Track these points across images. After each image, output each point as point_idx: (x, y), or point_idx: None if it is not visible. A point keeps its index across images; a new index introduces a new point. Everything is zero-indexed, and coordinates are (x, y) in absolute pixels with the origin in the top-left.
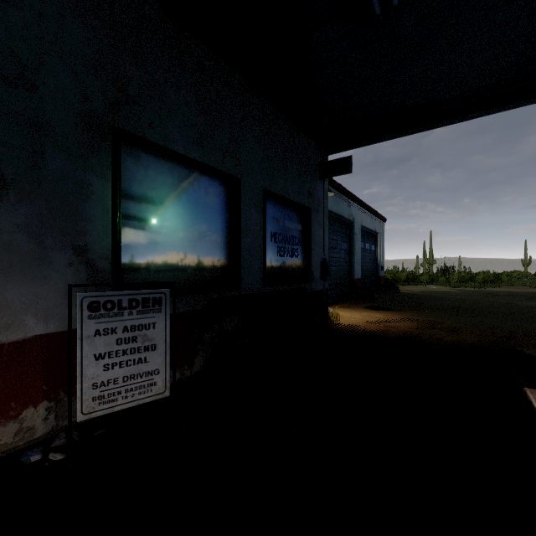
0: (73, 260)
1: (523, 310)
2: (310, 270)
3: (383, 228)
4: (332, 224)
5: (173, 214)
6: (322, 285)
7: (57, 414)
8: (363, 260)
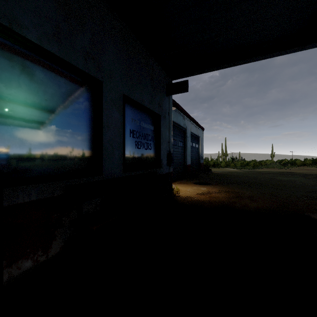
0: None
1: (283, 182)
2: (159, 159)
3: (202, 134)
4: (173, 130)
5: (25, 102)
6: (167, 169)
7: None
8: (192, 153)
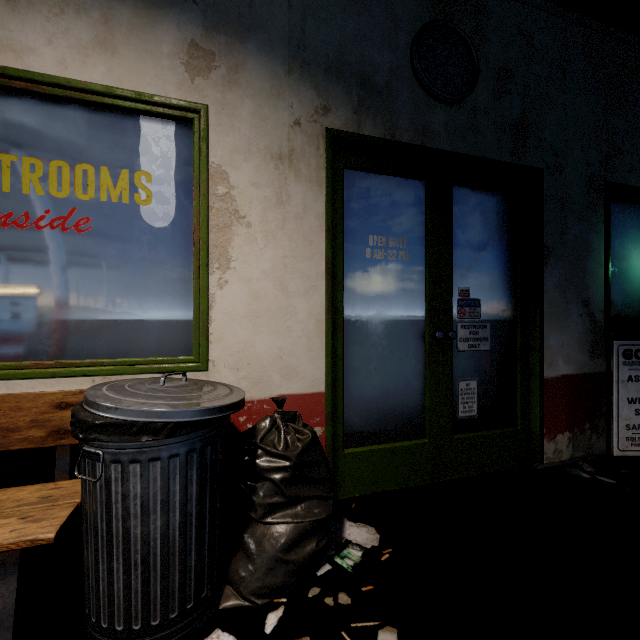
0: (581, 311)
1: None
2: None
3: None
4: None
5: None
6: None
7: (573, 445)
8: None
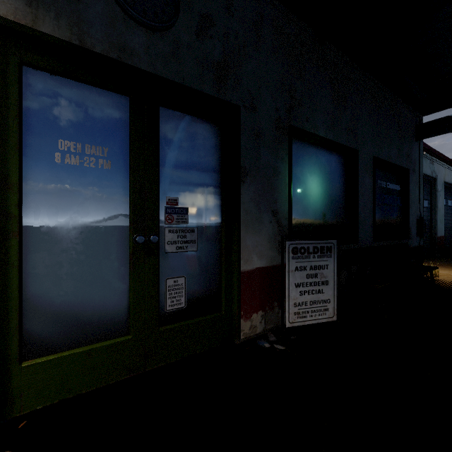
0: (271, 219)
1: None
2: (408, 228)
3: None
4: None
5: (316, 184)
6: (417, 241)
7: (265, 321)
8: (445, 218)
